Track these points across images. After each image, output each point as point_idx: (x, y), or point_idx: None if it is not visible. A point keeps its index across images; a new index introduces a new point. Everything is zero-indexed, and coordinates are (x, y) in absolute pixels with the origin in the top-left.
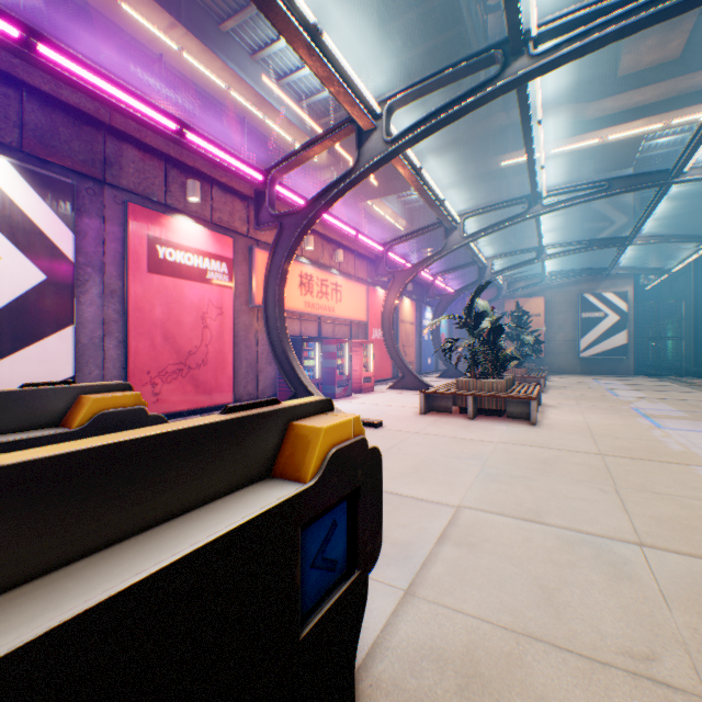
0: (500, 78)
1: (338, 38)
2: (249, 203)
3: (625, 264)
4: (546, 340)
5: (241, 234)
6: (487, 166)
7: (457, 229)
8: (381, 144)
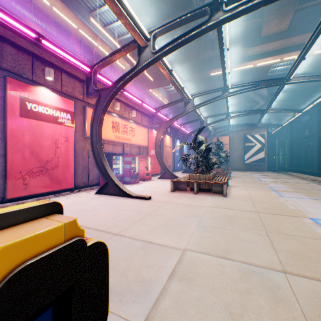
0: (209, 22)
1: (133, 7)
2: (84, 83)
3: (263, 122)
4: (230, 155)
5: (79, 99)
6: (204, 75)
7: (190, 102)
8: (150, 54)
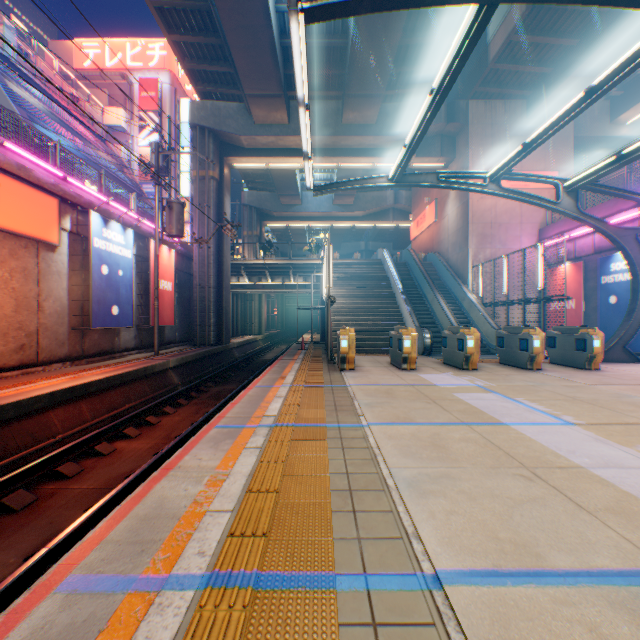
0: None
1: None
2: None
3: None
4: None
5: None
6: None
7: None
8: None
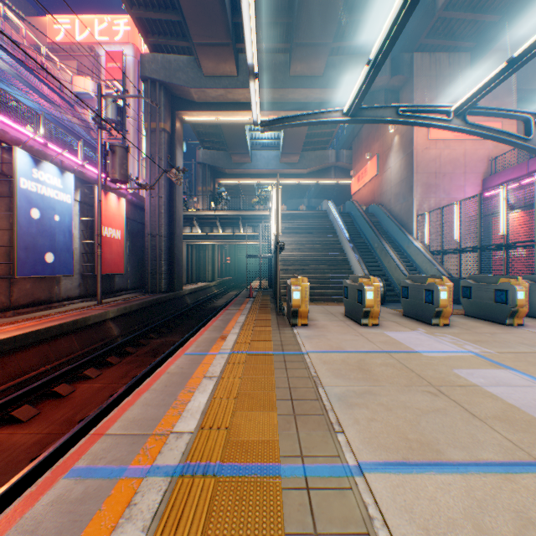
0: None
1: None
2: None
3: None
4: None
5: None
6: None
7: None
8: None
